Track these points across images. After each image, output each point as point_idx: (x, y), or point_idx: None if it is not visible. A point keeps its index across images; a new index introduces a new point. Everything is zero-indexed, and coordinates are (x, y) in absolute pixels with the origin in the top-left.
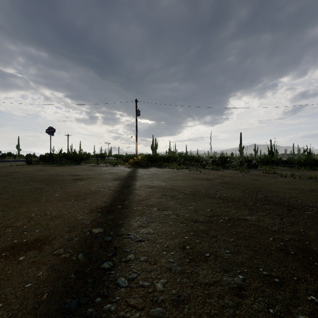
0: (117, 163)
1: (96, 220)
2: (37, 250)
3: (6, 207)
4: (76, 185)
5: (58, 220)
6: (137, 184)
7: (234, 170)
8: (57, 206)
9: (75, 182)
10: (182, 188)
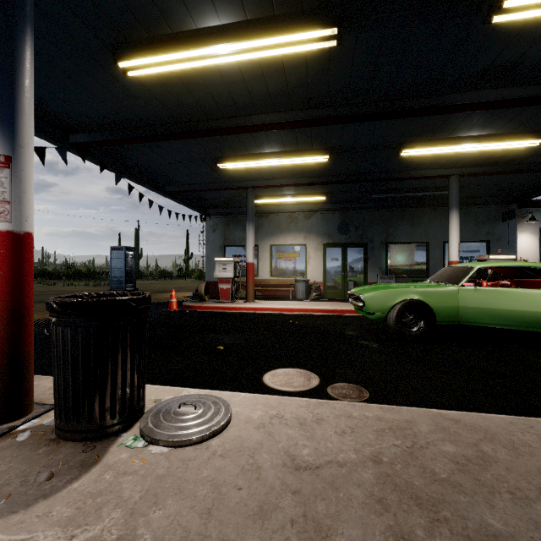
0: None
1: None
2: None
3: None
4: None
5: None
6: None
7: None
8: None
9: None
10: None
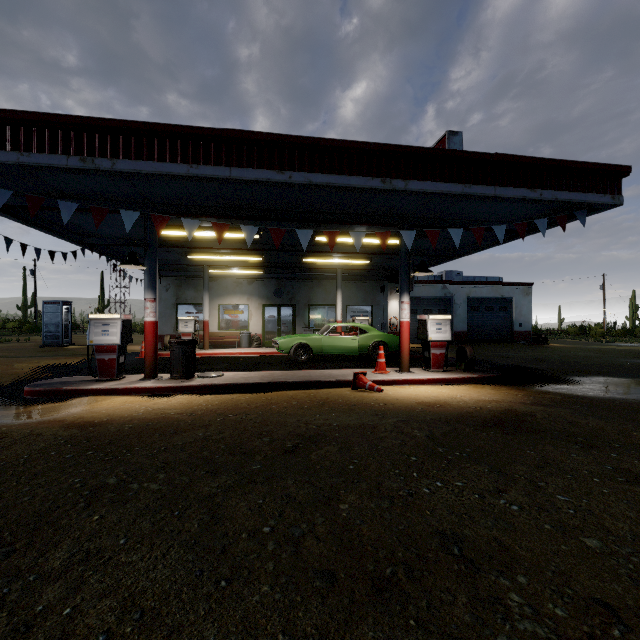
0: None
1: None
2: None
3: None
4: None
5: None
6: None
7: None
8: None
9: None
10: None
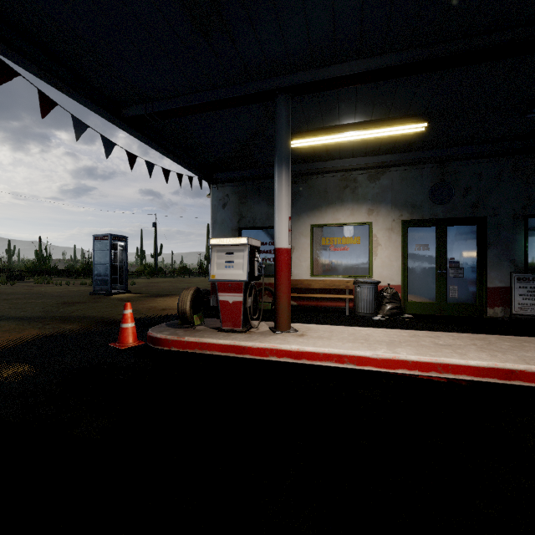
0: None
1: None
2: None
3: None
4: None
5: None
6: None
7: None
8: None
9: None
10: None
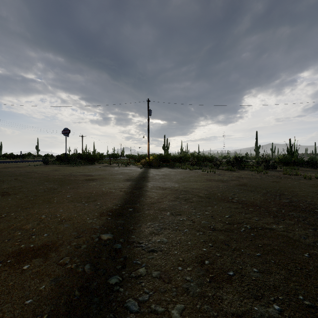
0: (129, 163)
1: (105, 224)
2: (42, 258)
3: (19, 208)
4: (88, 186)
5: (68, 223)
6: (149, 185)
7: (251, 171)
8: (67, 208)
9: (87, 182)
10: (196, 190)
